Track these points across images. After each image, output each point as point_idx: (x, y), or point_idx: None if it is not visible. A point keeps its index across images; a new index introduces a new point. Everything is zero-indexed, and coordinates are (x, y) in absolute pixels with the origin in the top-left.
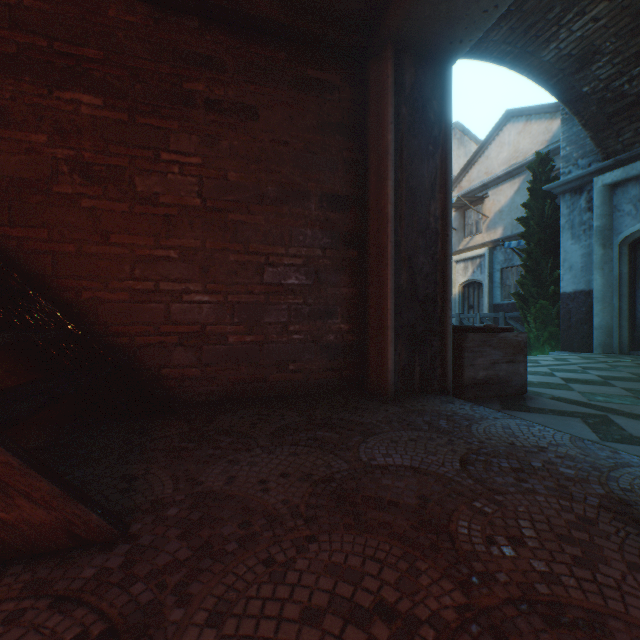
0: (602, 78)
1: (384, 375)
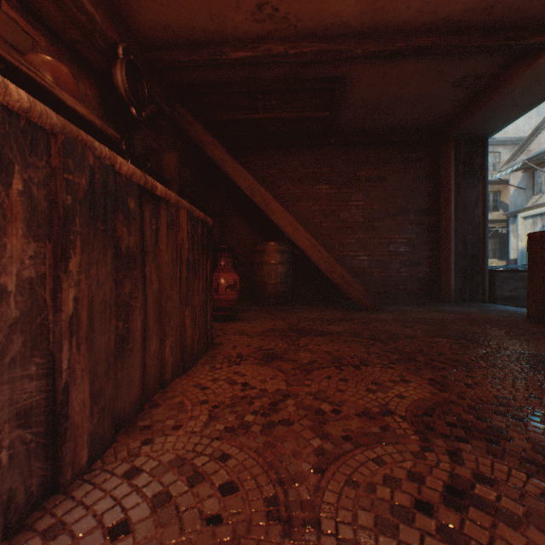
0: None
1: (449, 292)
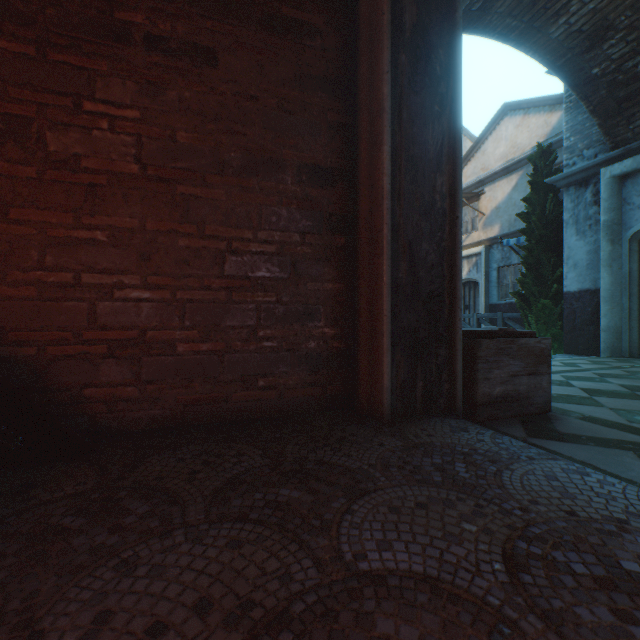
0: (614, 58)
1: (378, 393)
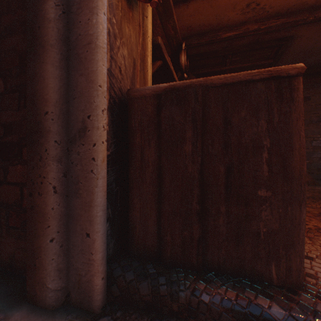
0: None
1: None
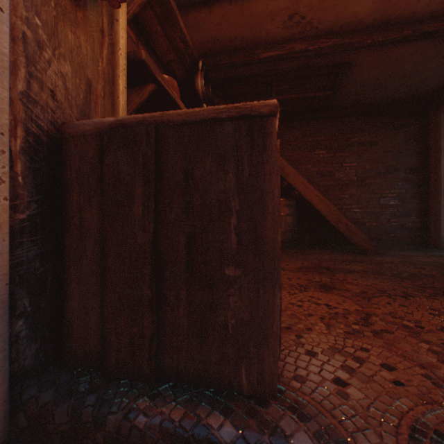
0: None
1: (438, 239)
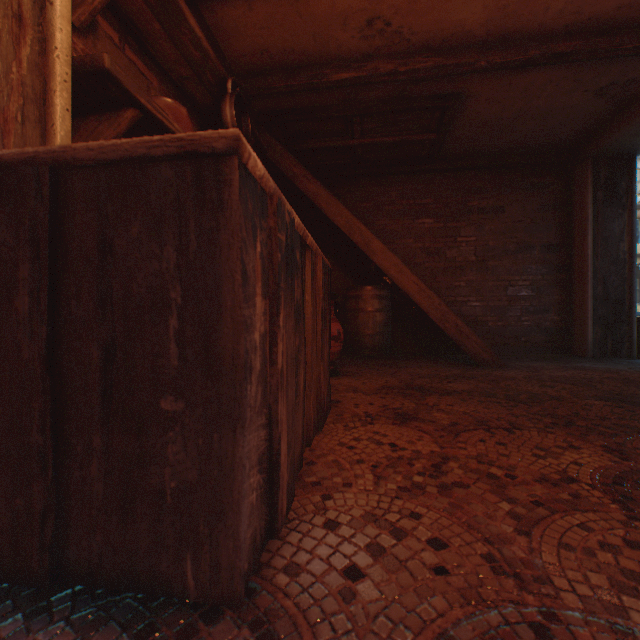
0: None
1: (584, 345)
